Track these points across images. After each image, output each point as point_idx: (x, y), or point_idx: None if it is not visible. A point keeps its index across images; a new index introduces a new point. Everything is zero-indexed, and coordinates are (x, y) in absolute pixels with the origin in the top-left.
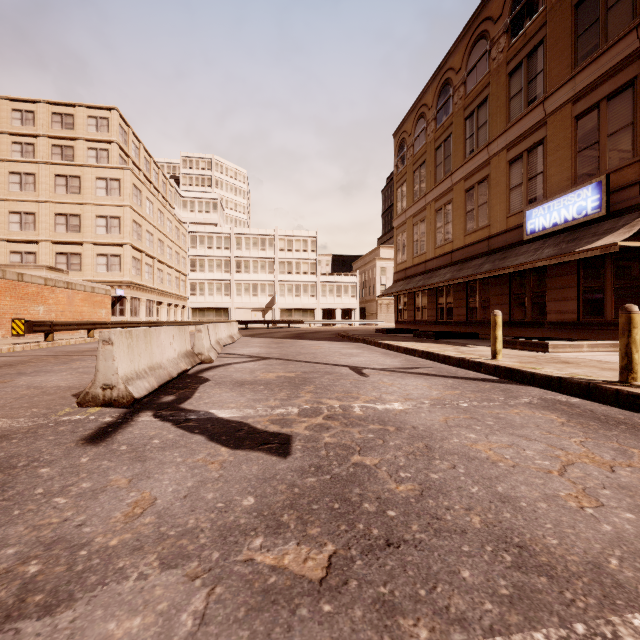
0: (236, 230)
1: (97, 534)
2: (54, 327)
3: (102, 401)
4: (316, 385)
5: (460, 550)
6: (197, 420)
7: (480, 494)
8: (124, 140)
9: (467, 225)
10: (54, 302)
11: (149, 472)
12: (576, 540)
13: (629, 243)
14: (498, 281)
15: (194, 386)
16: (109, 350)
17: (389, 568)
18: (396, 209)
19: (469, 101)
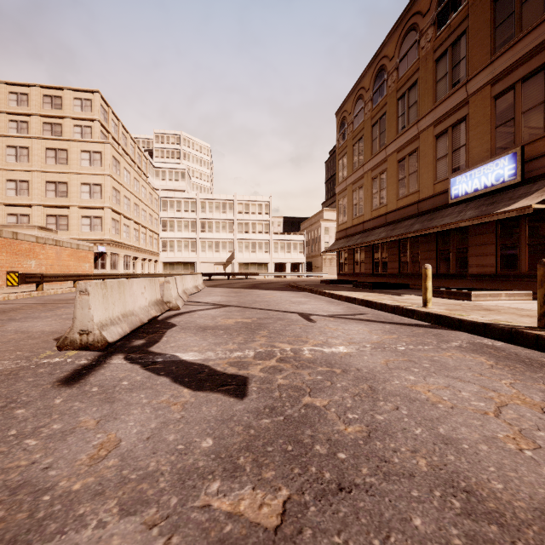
0: (201, 196)
1: (62, 478)
2: (44, 279)
3: (79, 345)
4: (270, 330)
5: (410, 495)
6: (163, 362)
7: (424, 436)
8: (105, 118)
9: (399, 191)
10: (44, 257)
11: (116, 413)
12: (520, 484)
13: (542, 206)
14: (426, 239)
15: (162, 331)
16: (85, 299)
17: (342, 515)
18: (338, 177)
19: (401, 84)
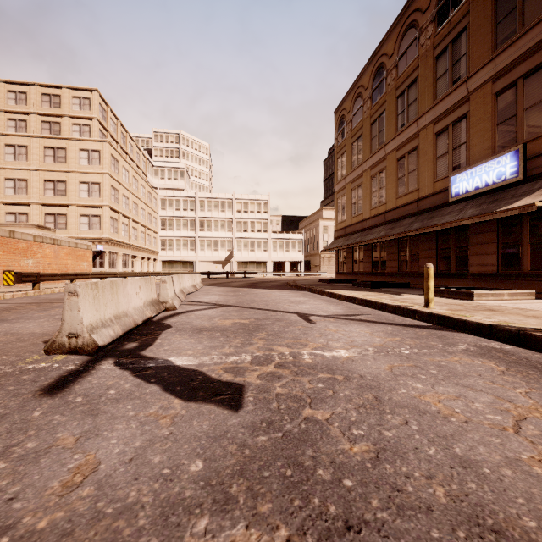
0: (200, 194)
1: (27, 512)
2: (40, 278)
3: (68, 349)
4: (268, 332)
5: (429, 537)
6: (155, 368)
7: (438, 457)
8: (104, 117)
9: (399, 189)
10: (42, 256)
11: (98, 429)
12: None
13: None
14: (426, 238)
15: (157, 333)
16: (74, 301)
17: None
18: (337, 176)
19: (400, 82)
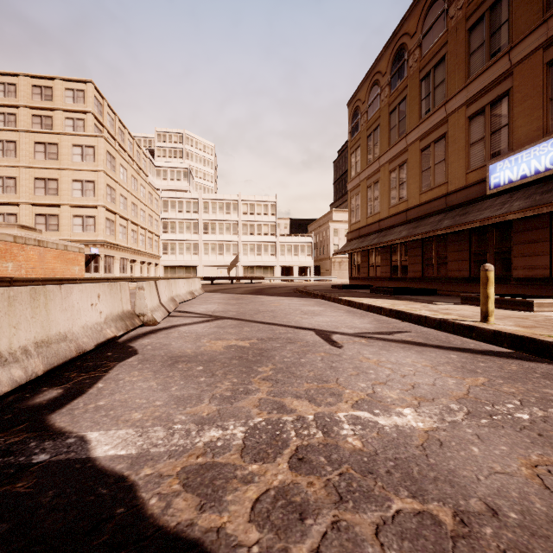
0: (204, 196)
1: None
2: (14, 283)
3: None
4: (275, 364)
5: None
6: (40, 471)
7: None
8: (99, 111)
9: (423, 184)
10: (24, 259)
11: None
12: None
13: None
14: (457, 237)
15: (108, 366)
16: None
17: None
18: (350, 173)
19: (425, 62)
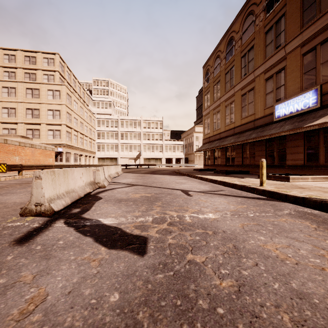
0: (121, 117)
1: None
2: (23, 168)
3: (35, 213)
4: (163, 202)
5: None
6: (90, 226)
7: (281, 290)
8: (62, 70)
9: (242, 114)
10: (24, 154)
11: (49, 269)
12: None
13: None
14: (259, 143)
15: (92, 202)
16: (39, 182)
17: None
18: (204, 106)
19: (243, 48)
